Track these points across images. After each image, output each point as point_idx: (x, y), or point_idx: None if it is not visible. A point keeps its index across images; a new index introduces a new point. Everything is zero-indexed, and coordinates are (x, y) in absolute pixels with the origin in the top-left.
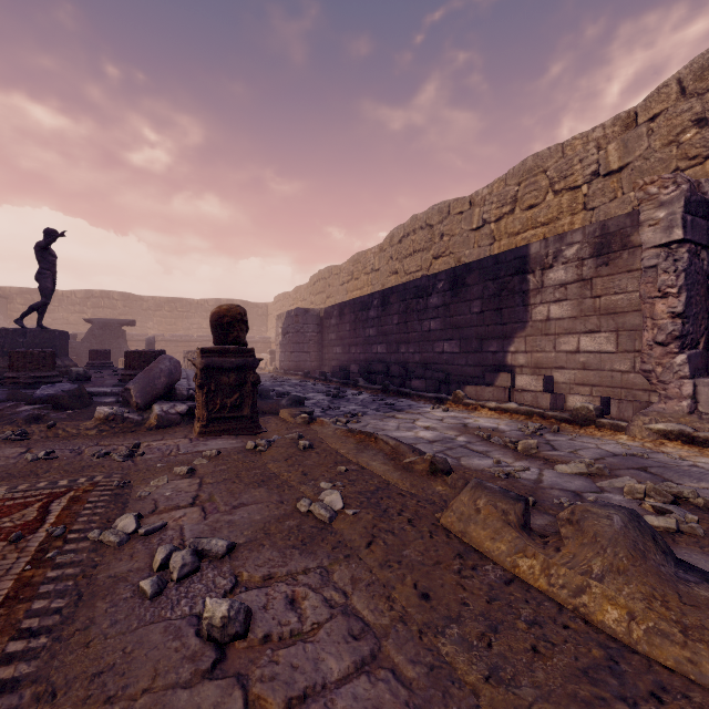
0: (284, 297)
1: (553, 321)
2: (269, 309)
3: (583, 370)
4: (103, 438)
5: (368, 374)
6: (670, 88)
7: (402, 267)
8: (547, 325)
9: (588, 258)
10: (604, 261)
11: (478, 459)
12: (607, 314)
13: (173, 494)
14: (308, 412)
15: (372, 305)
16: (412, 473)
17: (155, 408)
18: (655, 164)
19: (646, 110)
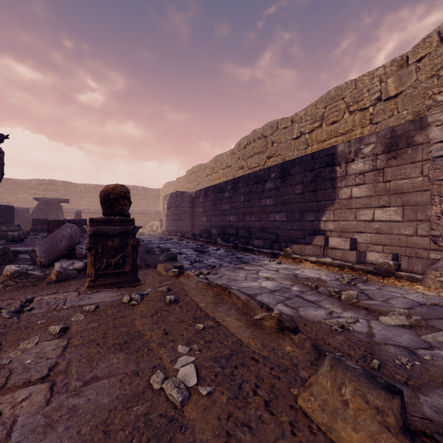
0: (169, 184)
1: (354, 199)
2: (160, 192)
3: (377, 234)
4: (5, 292)
5: (223, 236)
6: (433, 38)
7: (246, 164)
8: (350, 201)
9: (381, 154)
10: (393, 156)
11: (312, 309)
12: (395, 193)
13: (32, 362)
14: (178, 266)
15: (226, 189)
16: (262, 330)
17: (56, 265)
18: (421, 91)
19: (415, 54)
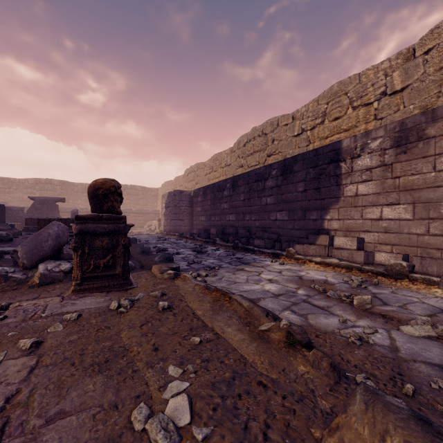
0: (168, 184)
1: (360, 197)
2: (159, 192)
3: (385, 233)
4: None
5: (223, 235)
6: (441, 28)
7: (246, 162)
8: (356, 199)
9: (389, 148)
10: (402, 150)
11: (323, 317)
12: (405, 190)
13: None
14: (175, 268)
15: (226, 187)
16: (269, 344)
17: (40, 267)
18: (429, 84)
19: (422, 46)
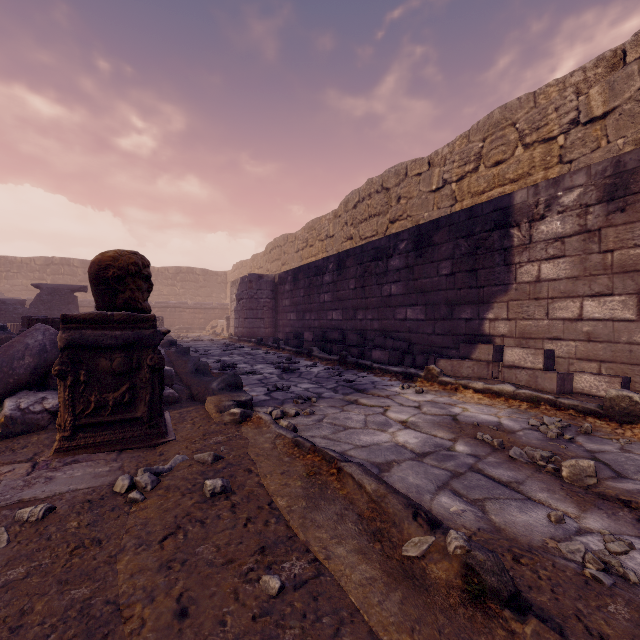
0: (241, 265)
1: (545, 283)
2: (228, 277)
3: (587, 342)
4: None
5: (323, 343)
6: None
7: (357, 232)
8: (537, 287)
9: (595, 204)
10: (618, 207)
11: (515, 507)
12: (623, 272)
13: None
14: (243, 401)
15: (327, 269)
16: (427, 596)
17: (6, 404)
18: None
19: (638, 45)
